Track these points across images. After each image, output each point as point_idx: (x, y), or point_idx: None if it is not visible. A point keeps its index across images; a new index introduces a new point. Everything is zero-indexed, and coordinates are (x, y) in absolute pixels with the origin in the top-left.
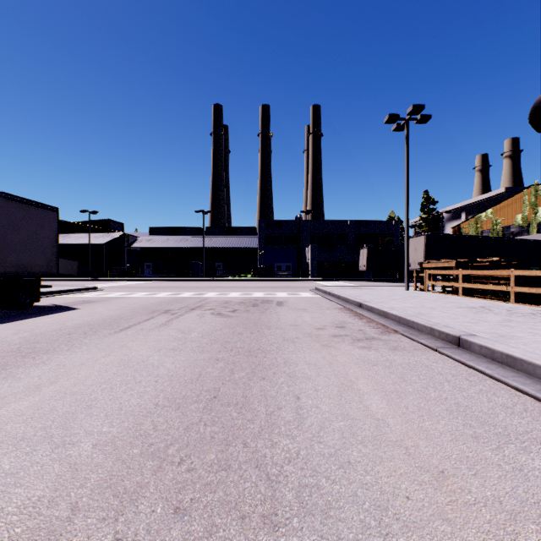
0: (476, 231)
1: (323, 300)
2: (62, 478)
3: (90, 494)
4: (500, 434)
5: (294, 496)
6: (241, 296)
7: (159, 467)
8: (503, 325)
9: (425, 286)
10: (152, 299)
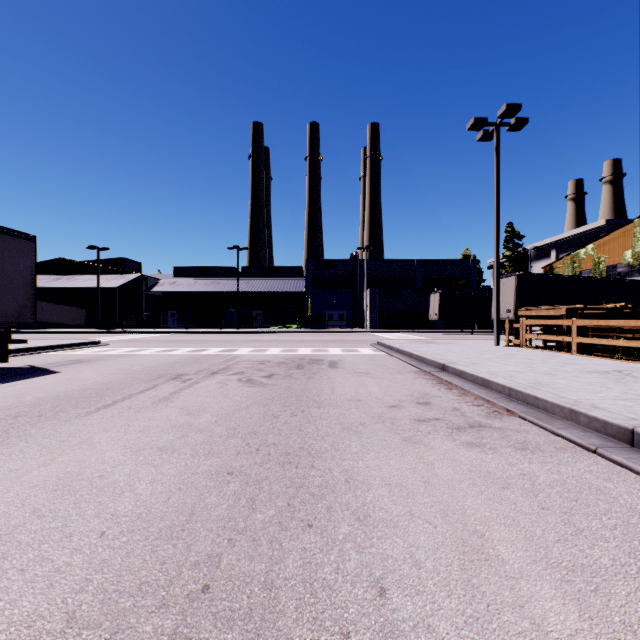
0: (573, 271)
1: (390, 359)
2: None
3: None
4: None
5: None
6: (282, 353)
7: None
8: None
9: (522, 340)
10: (165, 358)
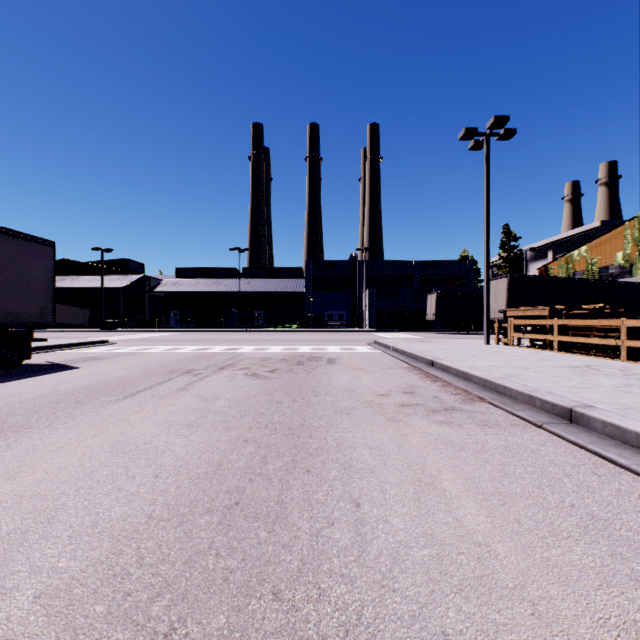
0: (567, 272)
1: (384, 357)
2: None
3: None
4: None
5: None
6: (283, 351)
7: None
8: (624, 392)
9: (510, 339)
10: (173, 355)
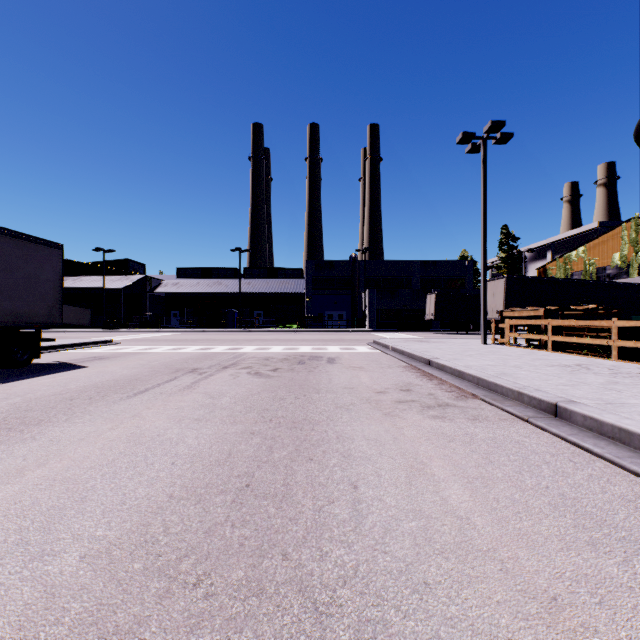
0: (565, 273)
1: (383, 356)
2: (31, 608)
3: (67, 634)
4: (624, 541)
5: (352, 639)
6: (284, 351)
7: (166, 590)
8: (608, 389)
9: (506, 339)
10: (177, 355)
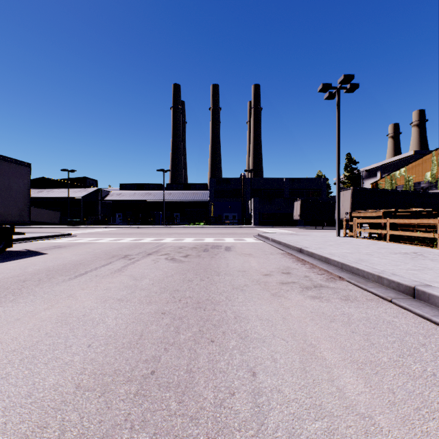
0: (391, 186)
1: (266, 245)
2: None
3: None
4: None
5: None
6: (194, 241)
7: None
8: None
9: (354, 233)
10: (116, 244)
